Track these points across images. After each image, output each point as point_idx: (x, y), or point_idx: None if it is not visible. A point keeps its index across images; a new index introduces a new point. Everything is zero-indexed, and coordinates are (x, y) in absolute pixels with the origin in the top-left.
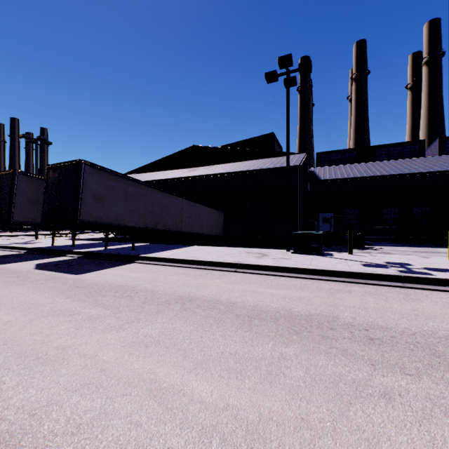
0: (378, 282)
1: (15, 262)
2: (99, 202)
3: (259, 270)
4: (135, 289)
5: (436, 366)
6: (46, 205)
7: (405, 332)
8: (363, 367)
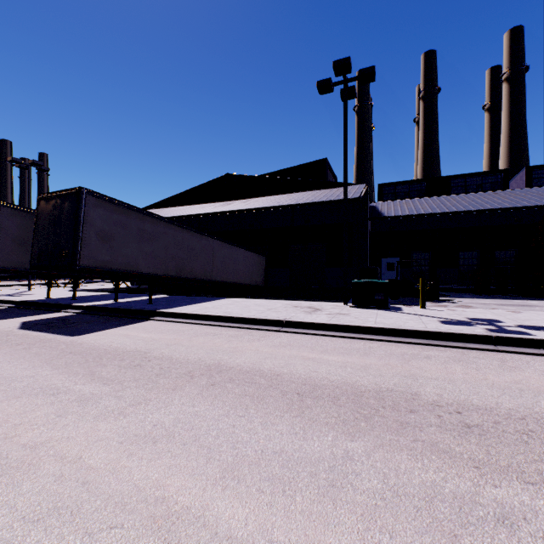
0: (463, 344)
1: None
2: (105, 242)
3: (310, 329)
4: (147, 356)
5: None
6: (36, 246)
7: (511, 415)
8: (463, 471)
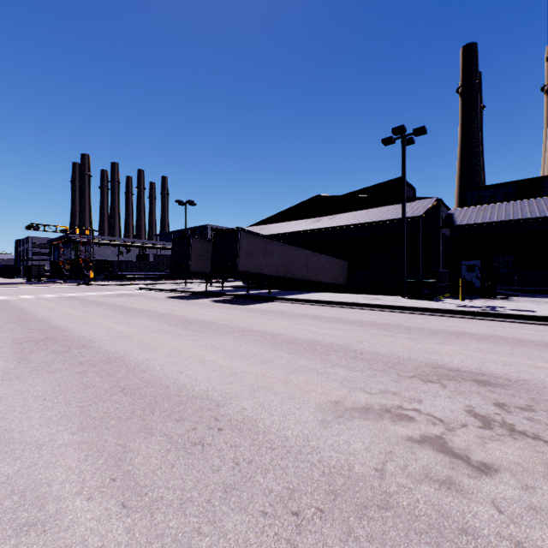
0: (455, 315)
1: (196, 299)
2: (248, 257)
3: (367, 307)
4: (283, 312)
5: (426, 334)
6: (214, 260)
7: (431, 329)
8: (391, 332)
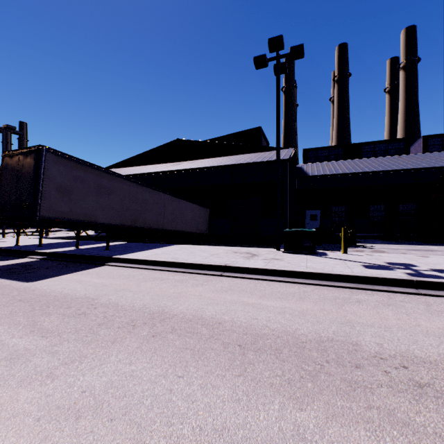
0: (388, 288)
1: None
2: (64, 195)
3: (249, 273)
4: (94, 302)
5: None
6: (1, 198)
7: None
8: None
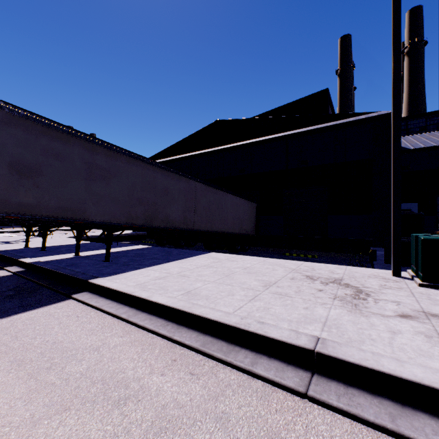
0: None
1: None
2: (25, 177)
3: (409, 403)
4: None
5: None
6: None
7: None
8: None
